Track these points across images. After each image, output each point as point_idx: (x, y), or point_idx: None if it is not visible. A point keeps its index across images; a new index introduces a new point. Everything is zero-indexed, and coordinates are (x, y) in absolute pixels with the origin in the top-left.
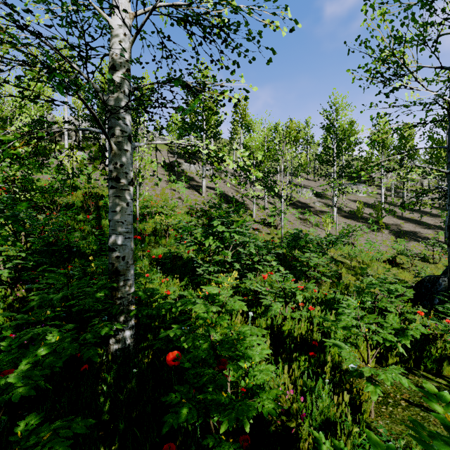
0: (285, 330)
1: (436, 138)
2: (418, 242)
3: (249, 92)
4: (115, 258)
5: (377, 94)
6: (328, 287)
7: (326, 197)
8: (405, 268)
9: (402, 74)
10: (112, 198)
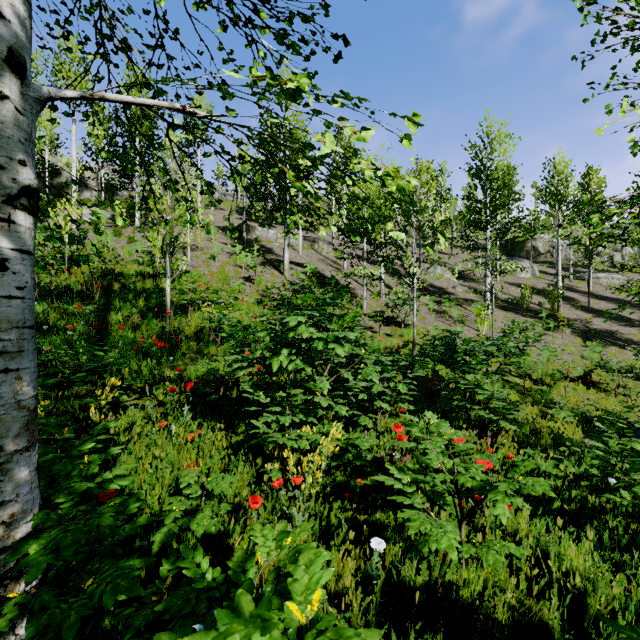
0: (468, 597)
1: None
2: (619, 347)
3: None
4: None
5: (615, 66)
6: (509, 439)
7: (472, 278)
8: (607, 391)
9: None
10: None
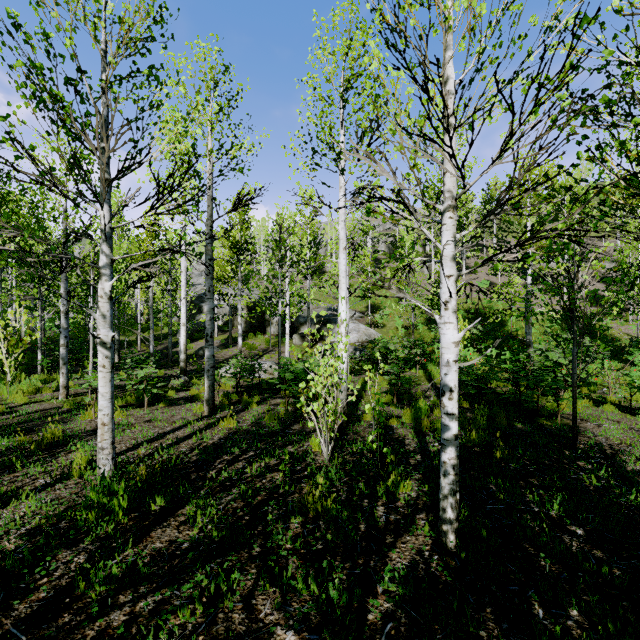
0: (591, 370)
1: None
2: None
3: None
4: (528, 342)
5: None
6: None
7: None
8: None
9: None
10: (527, 327)
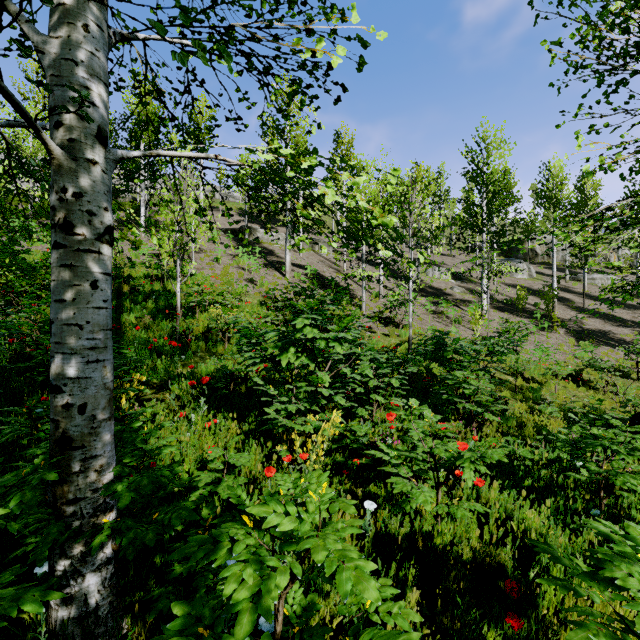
0: (441, 544)
1: (639, 189)
2: (611, 347)
3: (368, 44)
4: (62, 409)
5: (585, 95)
6: (493, 429)
7: (469, 279)
8: (597, 389)
9: (637, 54)
10: (57, 270)
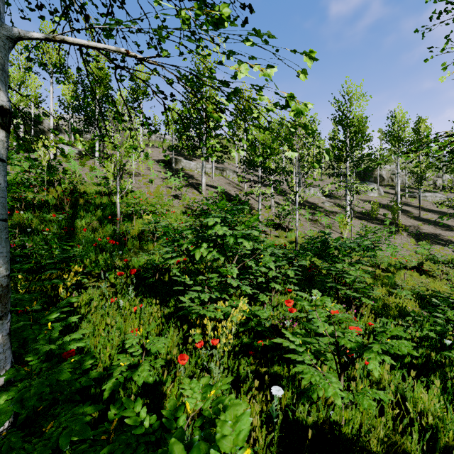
0: (348, 433)
1: None
2: (442, 245)
3: None
4: None
5: (448, 35)
6: (368, 311)
7: (335, 196)
8: (434, 277)
9: None
10: None
